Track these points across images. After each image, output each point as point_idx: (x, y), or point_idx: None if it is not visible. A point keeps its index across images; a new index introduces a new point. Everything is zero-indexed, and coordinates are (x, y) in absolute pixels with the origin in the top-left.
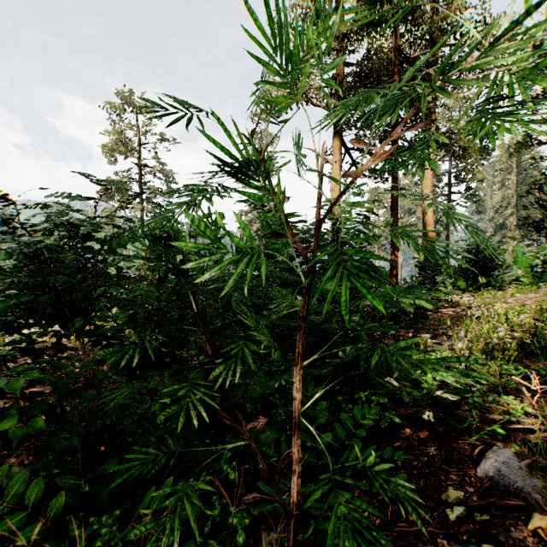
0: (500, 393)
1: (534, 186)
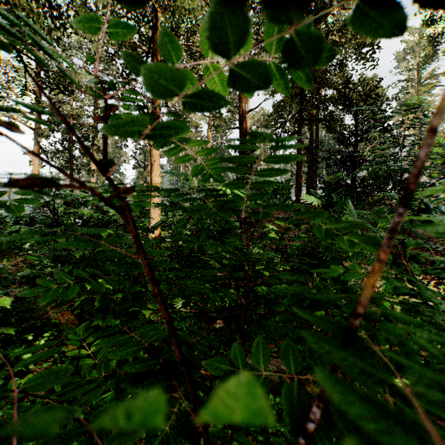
0: None
1: None
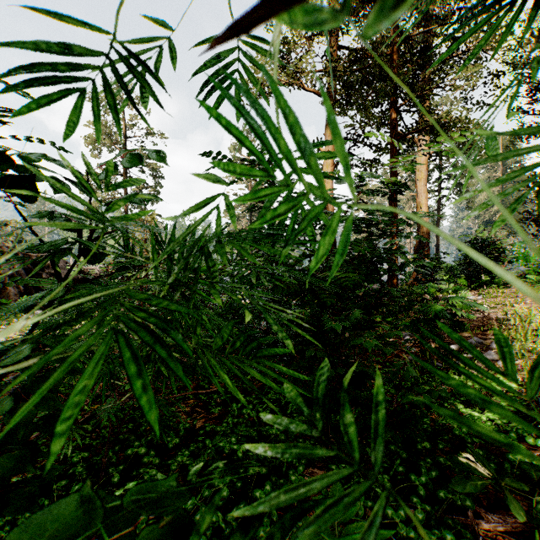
0: None
1: None
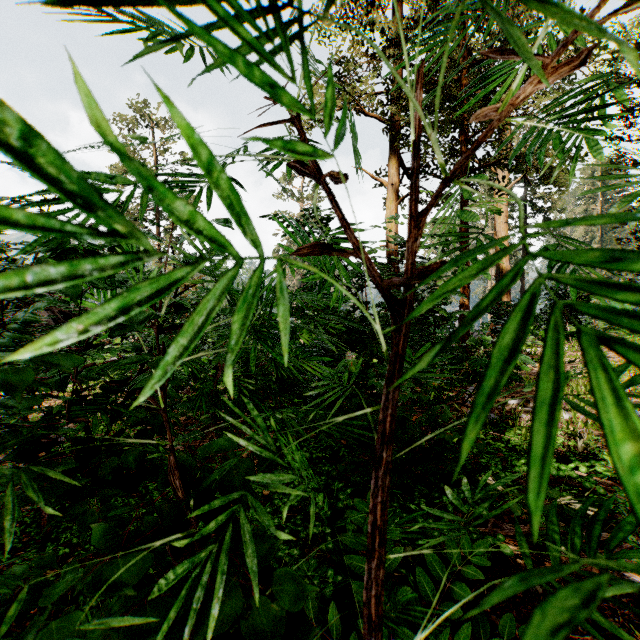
0: None
1: None
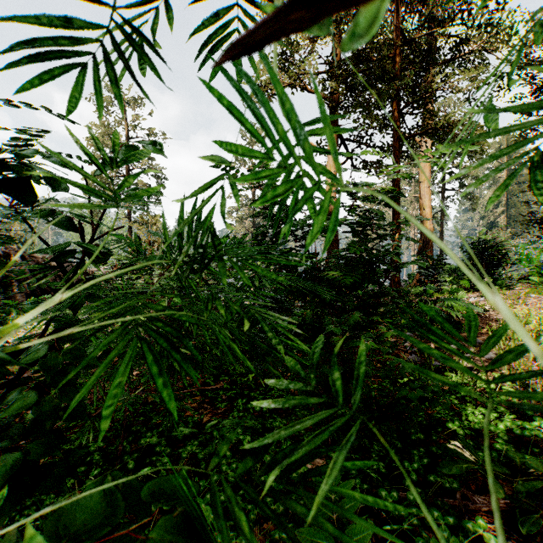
0: None
1: (525, 185)
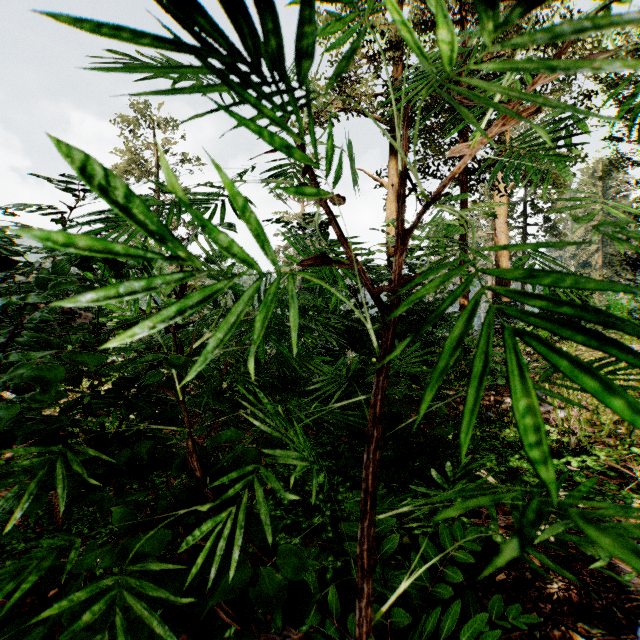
0: (636, 491)
1: None
